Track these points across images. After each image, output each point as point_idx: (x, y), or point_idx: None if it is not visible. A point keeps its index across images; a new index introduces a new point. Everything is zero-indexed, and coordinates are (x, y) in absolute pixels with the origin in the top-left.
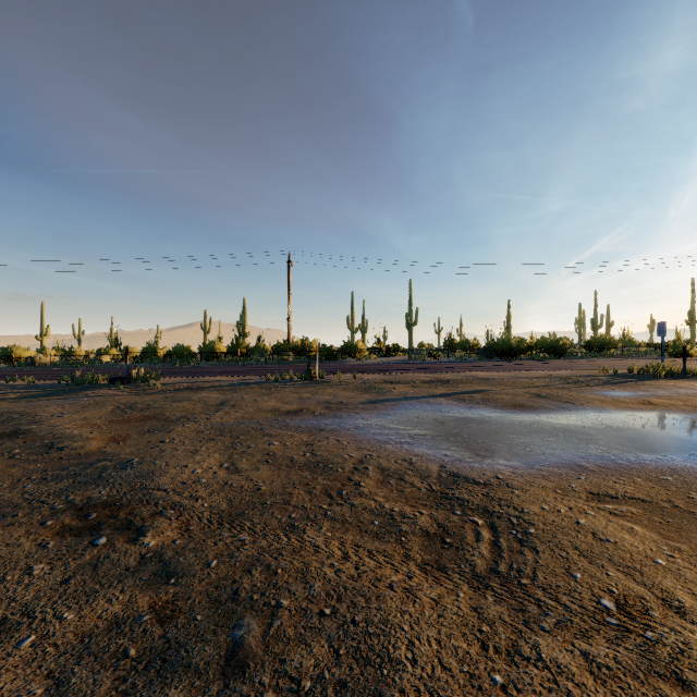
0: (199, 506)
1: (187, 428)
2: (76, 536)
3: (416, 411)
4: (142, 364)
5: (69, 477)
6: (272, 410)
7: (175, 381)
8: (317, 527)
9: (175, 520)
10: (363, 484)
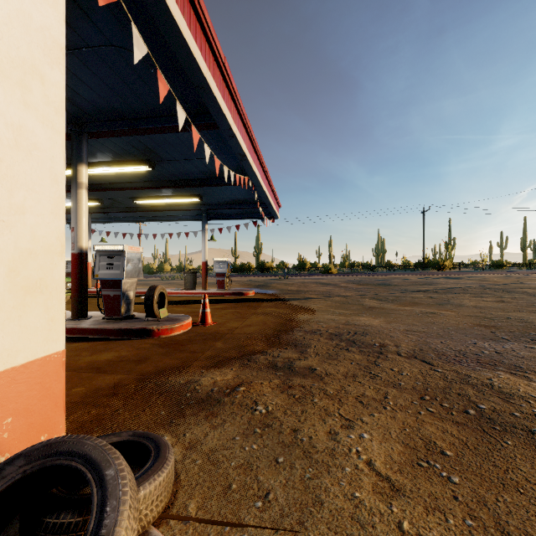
0: None
1: None
2: None
3: None
4: None
5: None
6: None
7: None
8: None
9: None
10: None
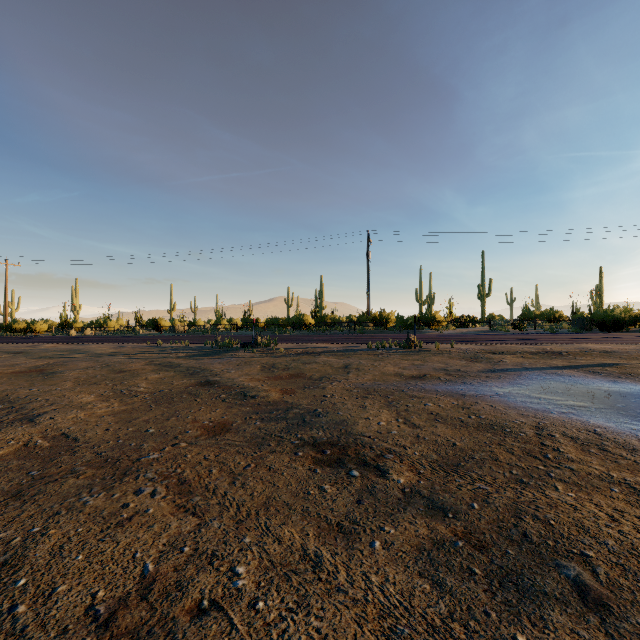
0: (412, 454)
1: (336, 386)
2: (329, 466)
3: (550, 382)
4: (248, 332)
5: (279, 419)
6: (396, 374)
7: (289, 347)
8: (551, 486)
9: (401, 463)
10: (562, 450)
